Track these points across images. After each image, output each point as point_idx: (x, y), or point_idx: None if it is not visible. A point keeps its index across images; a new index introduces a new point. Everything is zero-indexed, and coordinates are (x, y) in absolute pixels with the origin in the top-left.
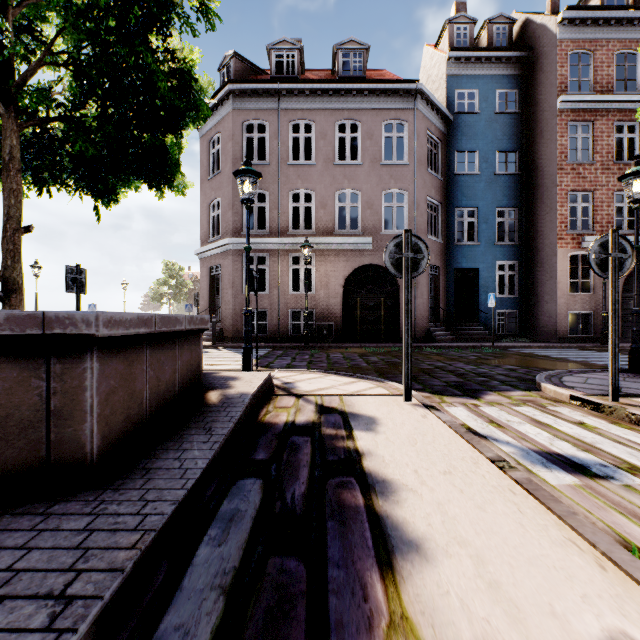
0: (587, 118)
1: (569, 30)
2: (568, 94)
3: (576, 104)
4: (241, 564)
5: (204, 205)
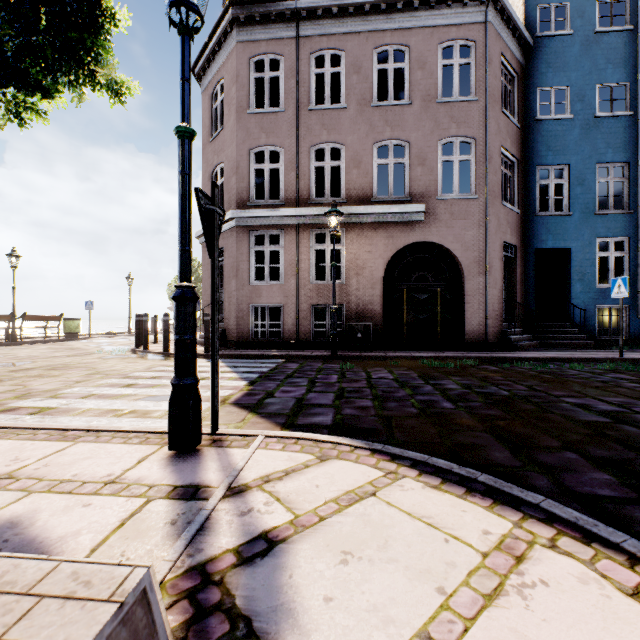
0: None
1: None
2: None
3: None
4: None
5: (206, 175)
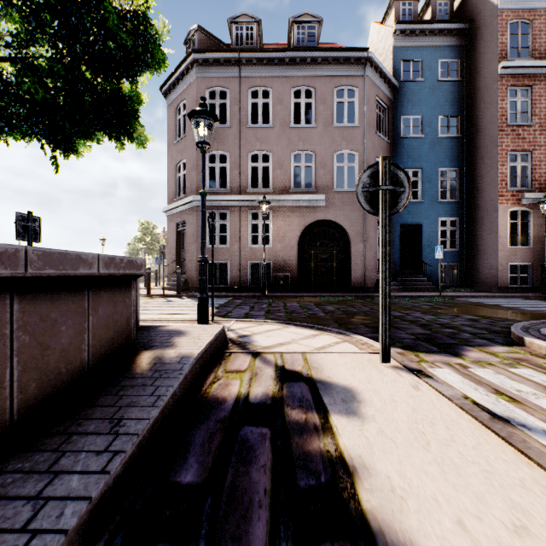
0: (526, 83)
1: (509, 1)
2: (508, 60)
3: (516, 70)
4: None
5: (171, 167)
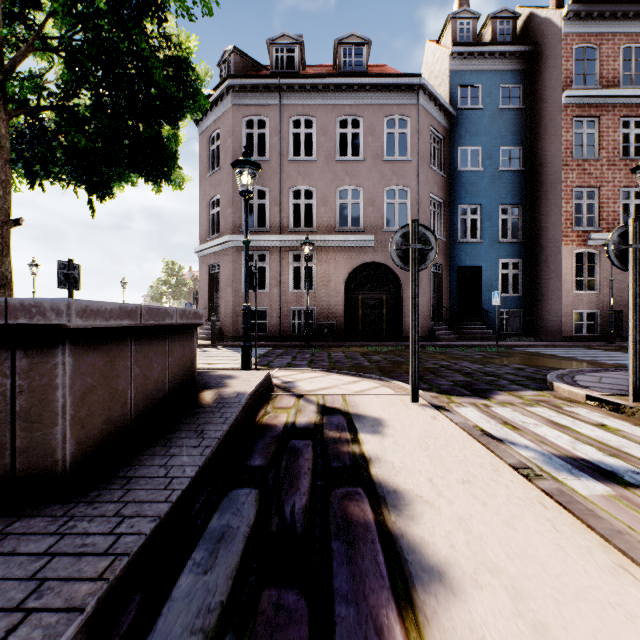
0: (593, 113)
1: (574, 24)
2: (573, 89)
3: (582, 99)
4: (229, 598)
5: (203, 202)
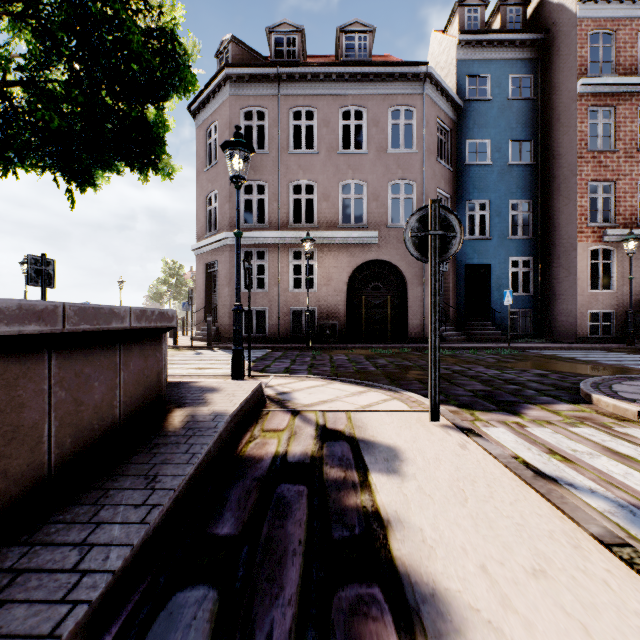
0: (609, 103)
1: (589, 8)
2: (588, 77)
3: (597, 88)
4: None
5: (201, 198)
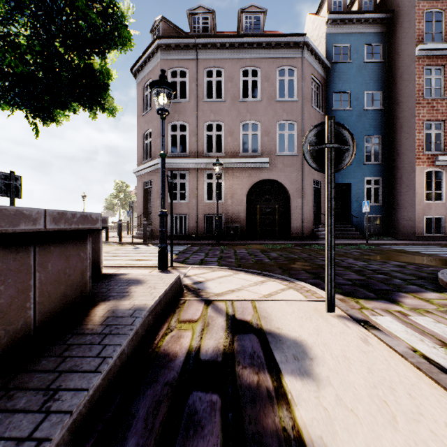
0: (439, 63)
1: None
2: (424, 44)
3: (431, 52)
4: None
5: (140, 135)
